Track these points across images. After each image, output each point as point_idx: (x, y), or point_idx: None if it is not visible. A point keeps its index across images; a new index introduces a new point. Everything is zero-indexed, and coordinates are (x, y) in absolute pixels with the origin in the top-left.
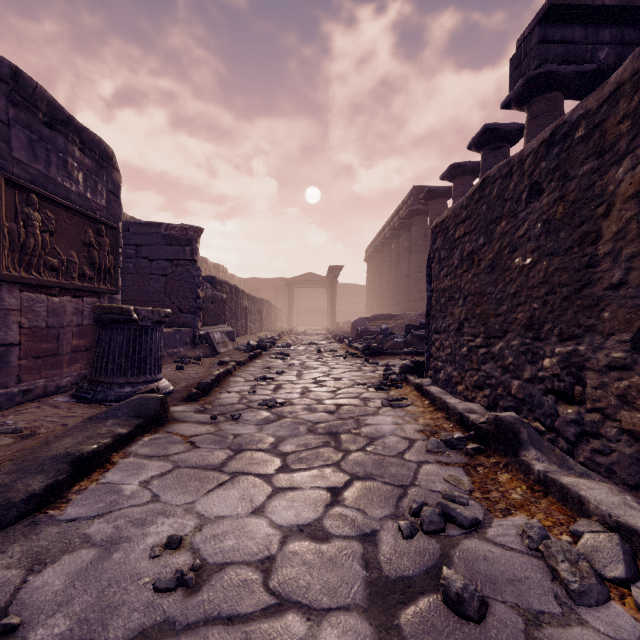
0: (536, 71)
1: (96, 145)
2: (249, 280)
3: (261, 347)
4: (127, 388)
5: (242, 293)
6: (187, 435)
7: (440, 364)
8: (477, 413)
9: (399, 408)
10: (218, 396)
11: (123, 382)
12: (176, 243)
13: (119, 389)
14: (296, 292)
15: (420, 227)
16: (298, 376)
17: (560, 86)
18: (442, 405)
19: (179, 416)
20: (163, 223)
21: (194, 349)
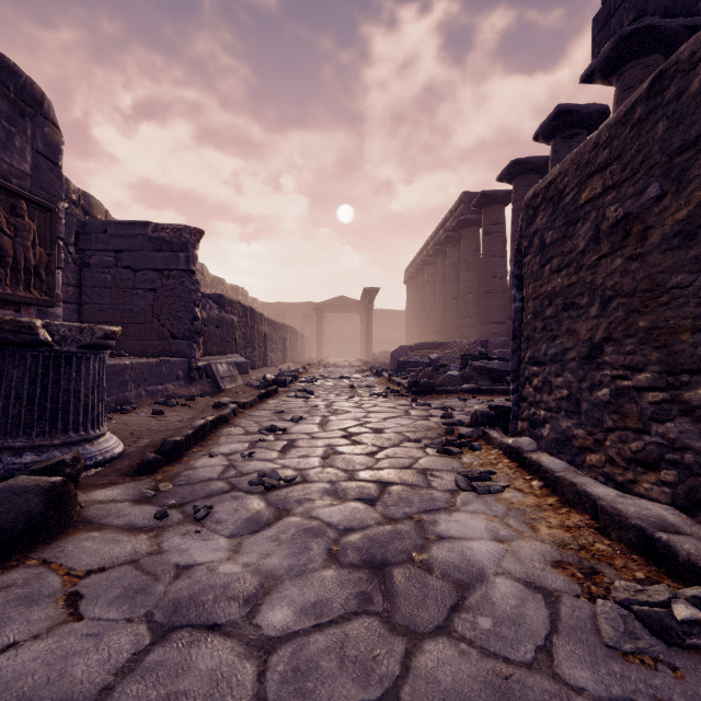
0: (632, 27)
1: (8, 75)
2: (273, 305)
3: (279, 382)
4: (28, 456)
5: (260, 317)
6: (81, 570)
7: (543, 413)
8: (685, 534)
9: (489, 494)
10: (192, 463)
11: (22, 446)
12: (167, 248)
13: (12, 458)
14: (326, 319)
15: (471, 240)
16: (322, 425)
17: (662, 47)
18: (578, 497)
19: (97, 513)
20: (150, 222)
21: (189, 385)
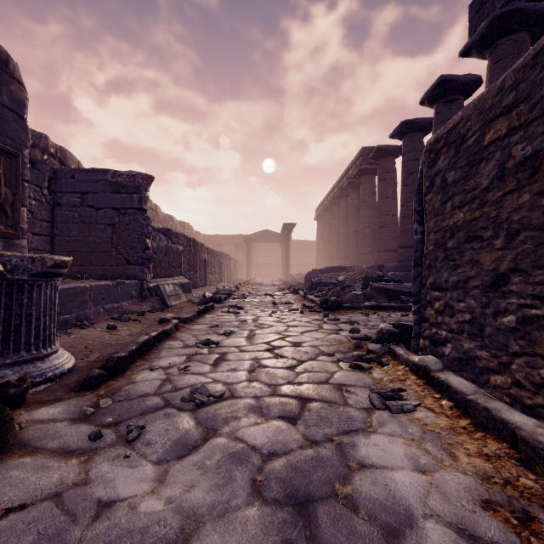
0: (503, 9)
1: None
2: (212, 237)
3: (215, 299)
4: None
5: (201, 246)
6: None
7: (444, 334)
8: None
9: (402, 414)
10: (134, 377)
11: None
12: (123, 191)
13: None
14: (254, 247)
15: (368, 185)
16: (249, 338)
17: (527, 26)
18: (493, 423)
19: (34, 435)
20: (110, 170)
21: (141, 303)
